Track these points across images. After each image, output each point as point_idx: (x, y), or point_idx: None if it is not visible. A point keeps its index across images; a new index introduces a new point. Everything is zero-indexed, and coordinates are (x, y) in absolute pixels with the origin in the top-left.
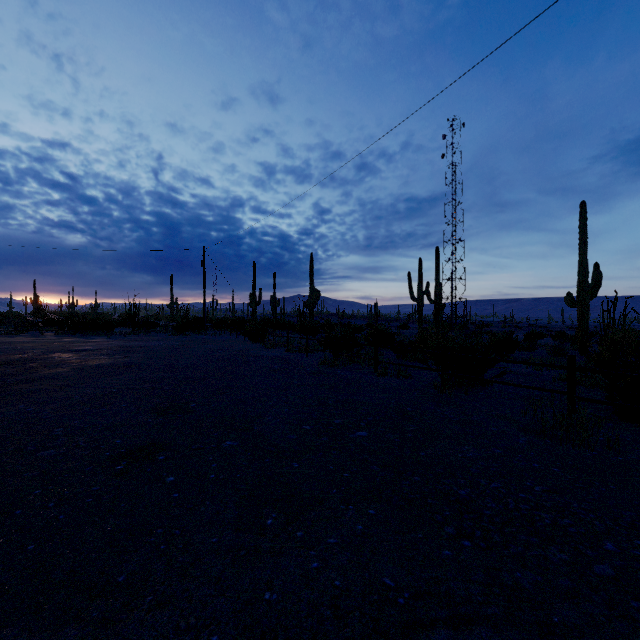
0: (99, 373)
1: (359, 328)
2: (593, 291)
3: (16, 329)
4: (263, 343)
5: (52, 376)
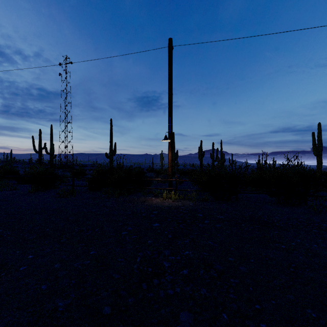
0: None
1: None
2: (114, 152)
3: None
4: None
5: None
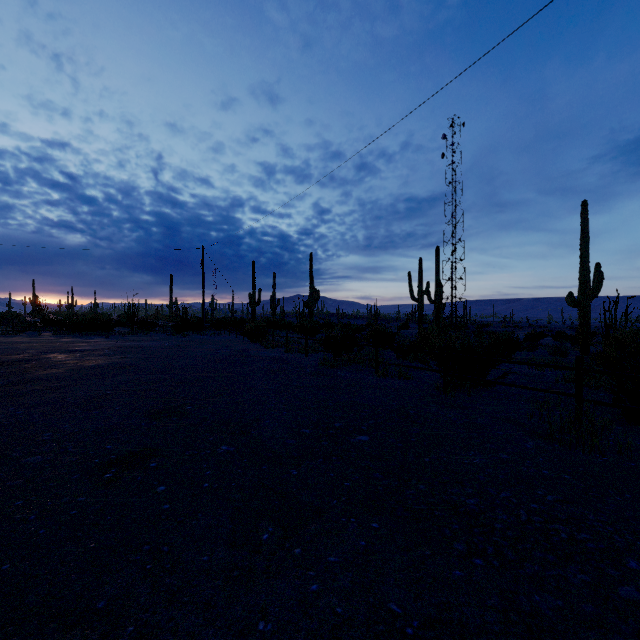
0: (94, 374)
1: (359, 328)
2: (595, 291)
3: (14, 329)
4: (262, 343)
5: (46, 377)
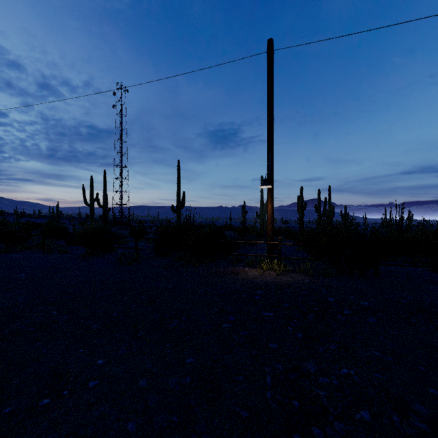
0: None
1: (38, 225)
2: (182, 205)
3: None
4: None
5: None
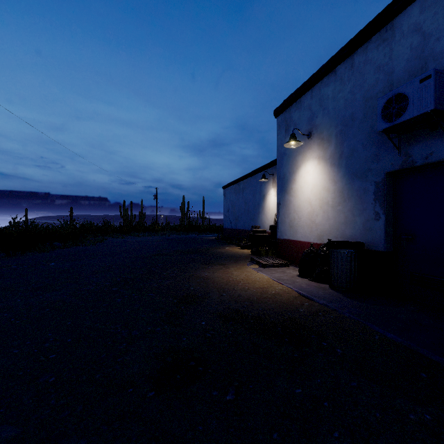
0: None
1: None
2: None
3: None
4: None
5: None
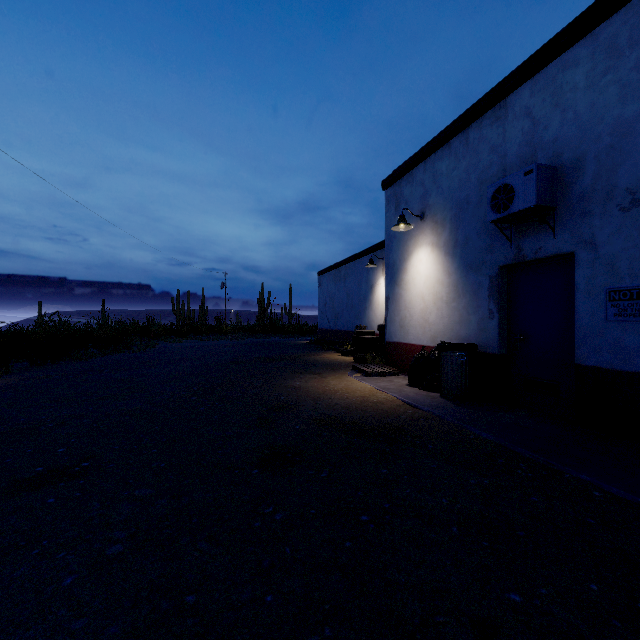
0: None
1: None
2: None
3: None
4: None
5: None
